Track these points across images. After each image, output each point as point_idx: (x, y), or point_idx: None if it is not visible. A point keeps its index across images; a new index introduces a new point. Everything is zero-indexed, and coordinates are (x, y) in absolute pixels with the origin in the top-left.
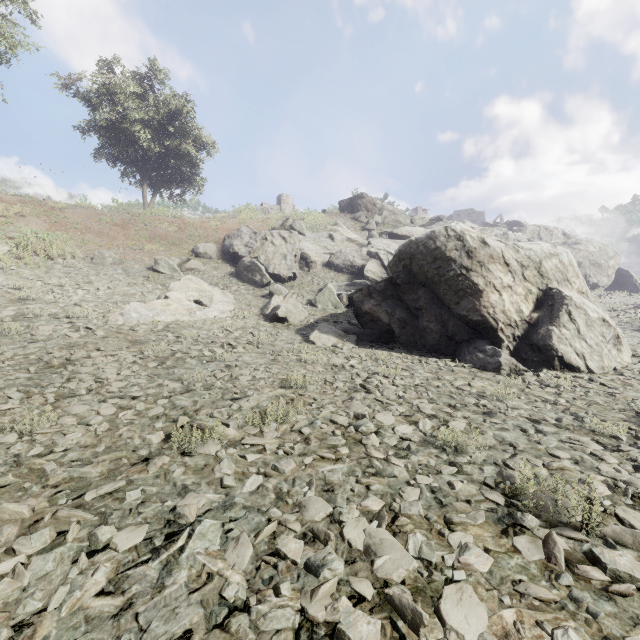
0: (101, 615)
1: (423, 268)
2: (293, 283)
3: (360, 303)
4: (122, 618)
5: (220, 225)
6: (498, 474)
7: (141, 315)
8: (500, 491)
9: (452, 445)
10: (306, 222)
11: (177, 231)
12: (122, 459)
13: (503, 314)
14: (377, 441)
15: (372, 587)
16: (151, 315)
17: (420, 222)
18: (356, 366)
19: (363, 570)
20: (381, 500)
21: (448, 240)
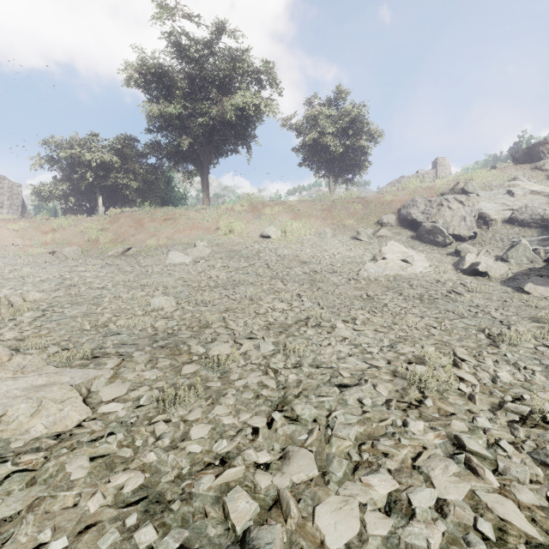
0: None
1: None
2: (473, 241)
3: None
4: None
5: (393, 198)
6: None
7: (375, 271)
8: None
9: None
10: (475, 182)
11: (362, 208)
12: (477, 342)
13: None
14: None
15: None
16: (380, 271)
17: None
18: None
19: None
20: None
21: None
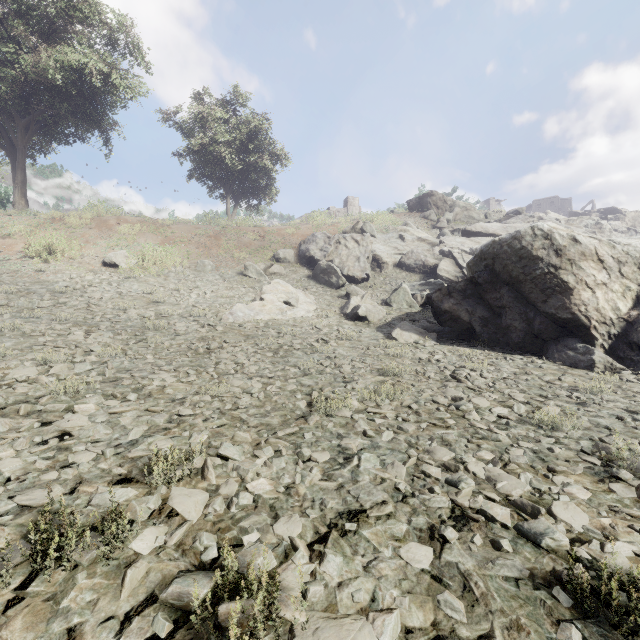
0: (327, 489)
1: (507, 267)
2: (366, 284)
3: (439, 302)
4: (340, 491)
5: (295, 231)
6: (594, 446)
7: (245, 314)
8: (596, 457)
9: (548, 423)
10: (375, 224)
11: (259, 239)
12: (287, 415)
13: (596, 312)
14: (478, 417)
15: (498, 496)
16: (252, 314)
17: (495, 216)
18: (442, 360)
19: (488, 488)
20: (491, 453)
21: (534, 239)
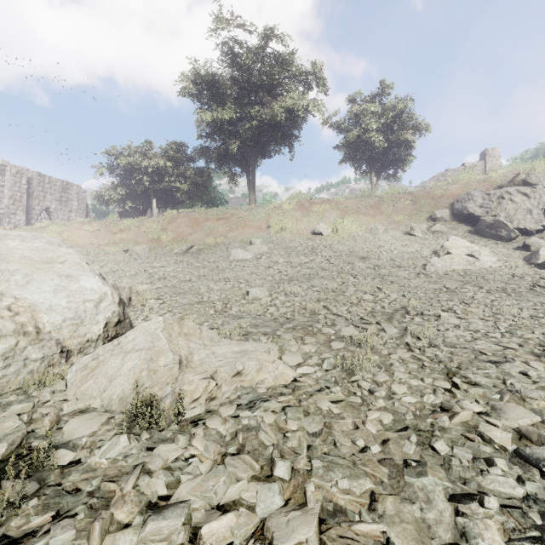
0: None
1: None
2: (541, 235)
3: None
4: None
5: (444, 192)
6: None
7: (442, 265)
8: None
9: None
10: (537, 173)
11: (411, 203)
12: None
13: None
14: None
15: None
16: (448, 265)
17: None
18: None
19: None
20: None
21: None
